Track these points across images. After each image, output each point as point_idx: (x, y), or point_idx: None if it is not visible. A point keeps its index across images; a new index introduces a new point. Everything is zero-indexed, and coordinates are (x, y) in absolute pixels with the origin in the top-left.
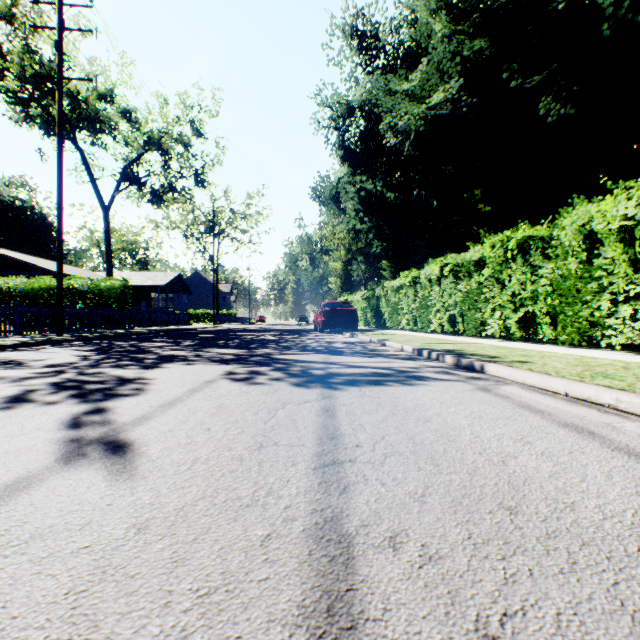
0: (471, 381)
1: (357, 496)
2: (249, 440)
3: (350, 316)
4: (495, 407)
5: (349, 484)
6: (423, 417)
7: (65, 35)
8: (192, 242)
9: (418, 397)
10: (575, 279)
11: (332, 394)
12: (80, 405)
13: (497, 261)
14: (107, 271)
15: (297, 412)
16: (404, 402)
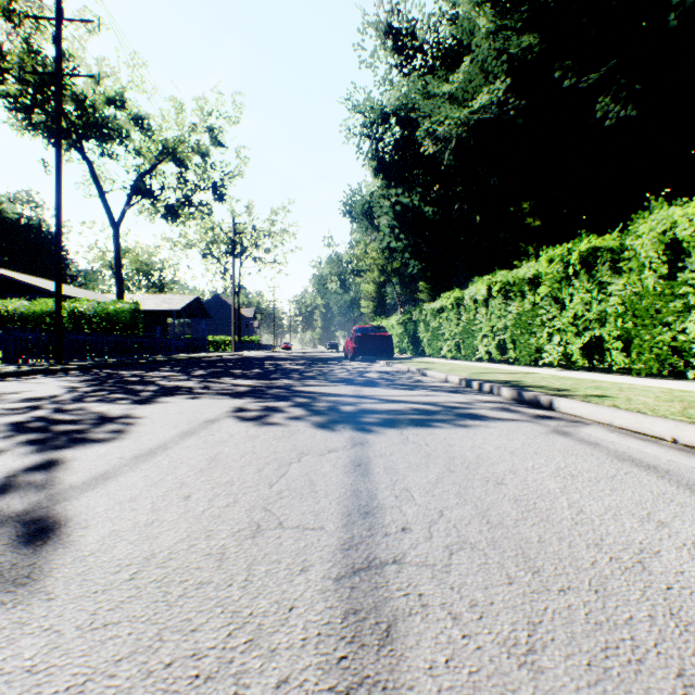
0: (541, 421)
1: (412, 651)
2: (242, 518)
3: (385, 342)
4: (587, 460)
5: (396, 618)
6: (493, 476)
7: (62, 23)
8: (212, 262)
9: (479, 444)
10: (654, 297)
11: (365, 439)
12: (28, 455)
13: (555, 278)
14: (117, 293)
15: (317, 467)
16: (461, 452)
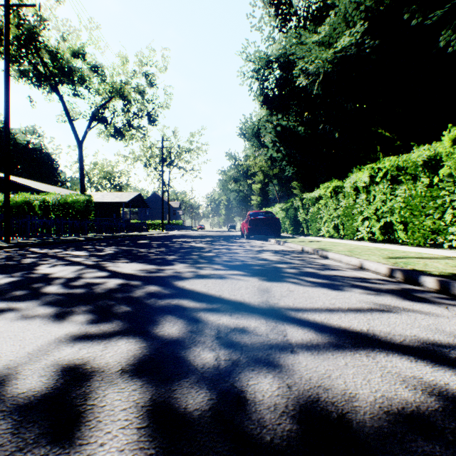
0: None
1: None
2: None
3: (273, 224)
4: None
5: None
6: None
7: None
8: (151, 171)
9: None
10: None
11: None
12: None
13: None
14: (80, 190)
15: None
16: None
